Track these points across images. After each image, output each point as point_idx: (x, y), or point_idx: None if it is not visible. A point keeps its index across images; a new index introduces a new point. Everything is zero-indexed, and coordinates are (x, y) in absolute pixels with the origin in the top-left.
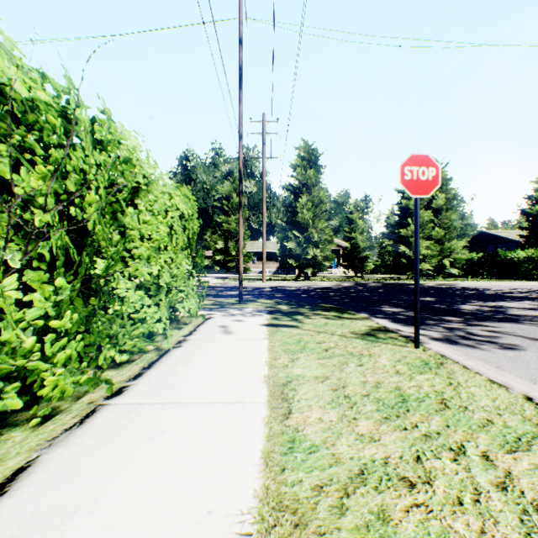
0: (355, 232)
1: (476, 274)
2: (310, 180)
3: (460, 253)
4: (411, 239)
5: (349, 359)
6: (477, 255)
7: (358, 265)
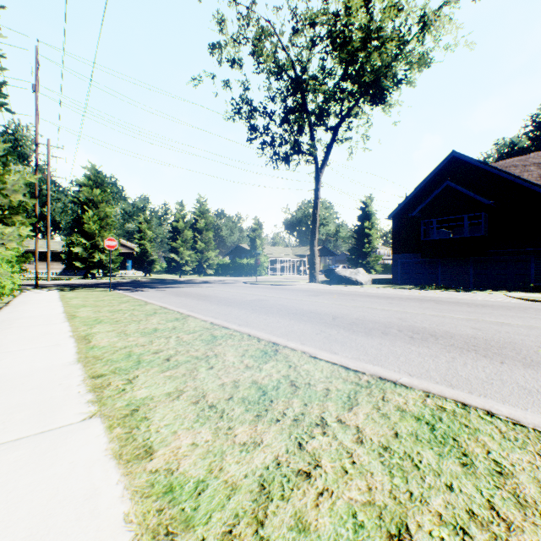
0: (145, 239)
1: (227, 273)
2: (97, 198)
3: (215, 260)
4: (180, 250)
5: (86, 293)
6: (229, 261)
7: (148, 267)
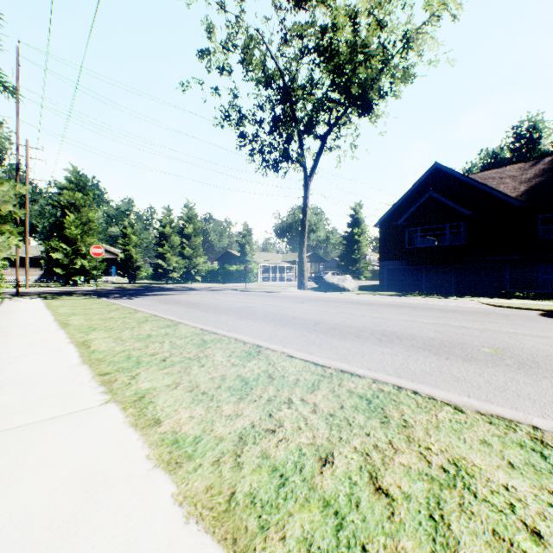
0: (130, 245)
1: (216, 280)
2: (79, 201)
3: (203, 266)
4: (167, 256)
5: (72, 301)
6: (218, 267)
7: (133, 273)
